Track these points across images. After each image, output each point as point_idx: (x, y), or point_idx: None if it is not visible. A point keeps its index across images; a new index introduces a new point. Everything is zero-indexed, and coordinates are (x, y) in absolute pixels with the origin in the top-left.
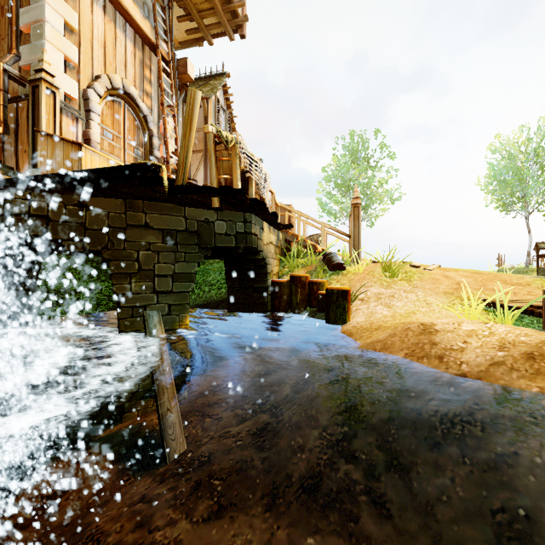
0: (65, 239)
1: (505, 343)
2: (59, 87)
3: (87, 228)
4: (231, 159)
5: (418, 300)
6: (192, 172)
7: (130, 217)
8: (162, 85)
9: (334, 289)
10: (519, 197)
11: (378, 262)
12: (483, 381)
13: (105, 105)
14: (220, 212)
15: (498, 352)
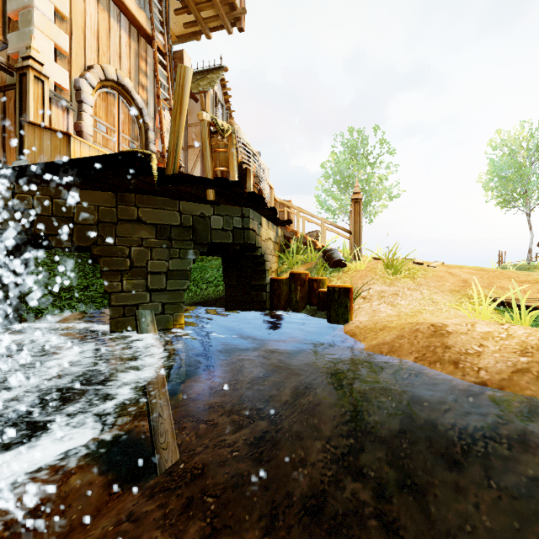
0: (52, 234)
1: (527, 347)
2: (48, 75)
3: (75, 223)
4: (227, 151)
5: (423, 298)
6: (190, 167)
7: (121, 211)
8: (158, 77)
9: (335, 287)
10: (521, 194)
11: (380, 259)
12: (506, 390)
13: (98, 96)
14: (217, 206)
15: (521, 358)
